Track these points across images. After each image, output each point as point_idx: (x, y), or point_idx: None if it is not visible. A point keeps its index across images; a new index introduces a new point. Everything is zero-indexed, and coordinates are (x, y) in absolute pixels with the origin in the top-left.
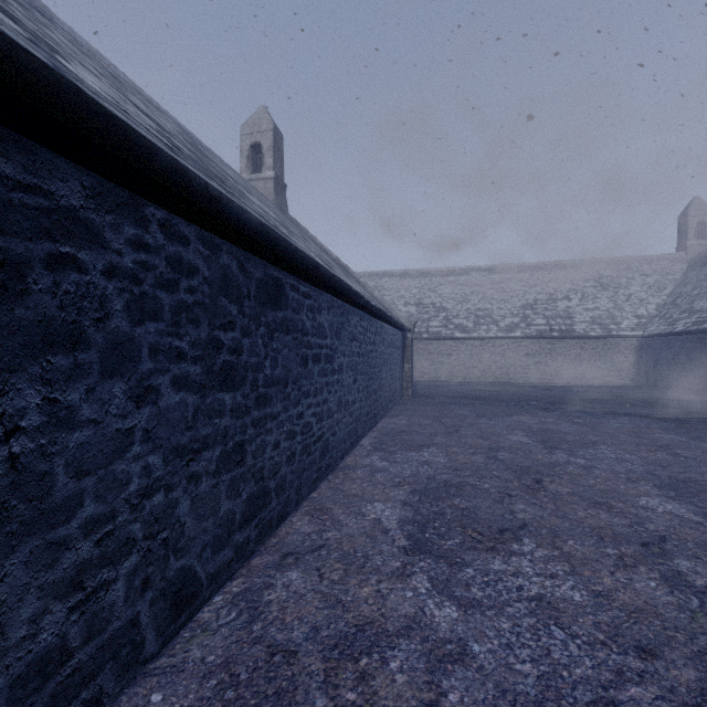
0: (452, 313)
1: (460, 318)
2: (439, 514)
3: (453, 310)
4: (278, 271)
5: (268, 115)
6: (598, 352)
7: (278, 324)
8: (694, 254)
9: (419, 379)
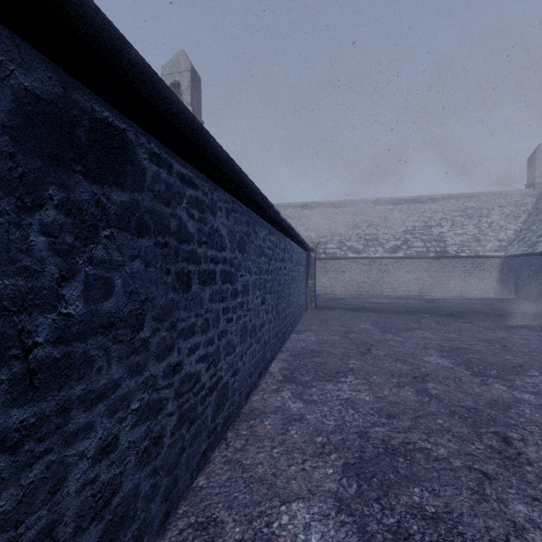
0: (345, 237)
1: (351, 241)
2: (401, 537)
3: (346, 235)
4: (118, 115)
5: (187, 57)
6: (467, 270)
7: (114, 212)
8: (540, 190)
9: (318, 292)
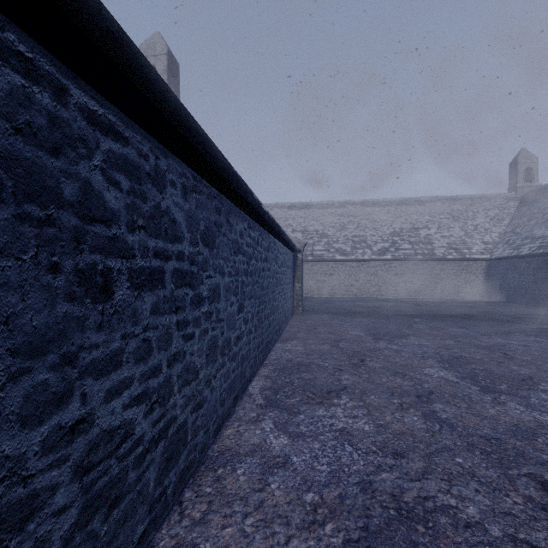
0: (332, 238)
1: (339, 243)
2: None
3: (333, 237)
4: None
5: (163, 40)
6: (454, 272)
7: None
8: (522, 194)
9: (305, 296)
